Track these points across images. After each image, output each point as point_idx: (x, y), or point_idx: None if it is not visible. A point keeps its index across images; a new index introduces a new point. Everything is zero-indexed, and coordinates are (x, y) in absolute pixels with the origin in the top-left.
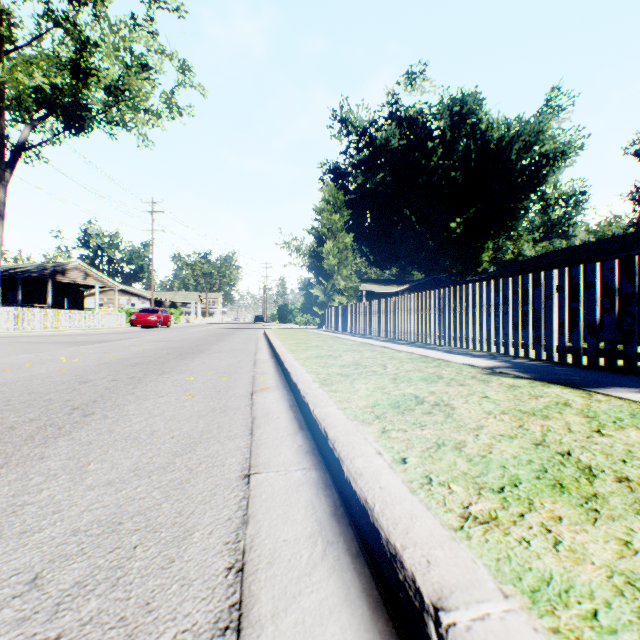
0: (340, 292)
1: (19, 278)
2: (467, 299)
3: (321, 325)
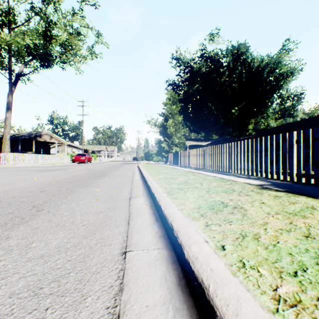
0: (176, 145)
1: (19, 139)
2: (244, 148)
3: (166, 162)
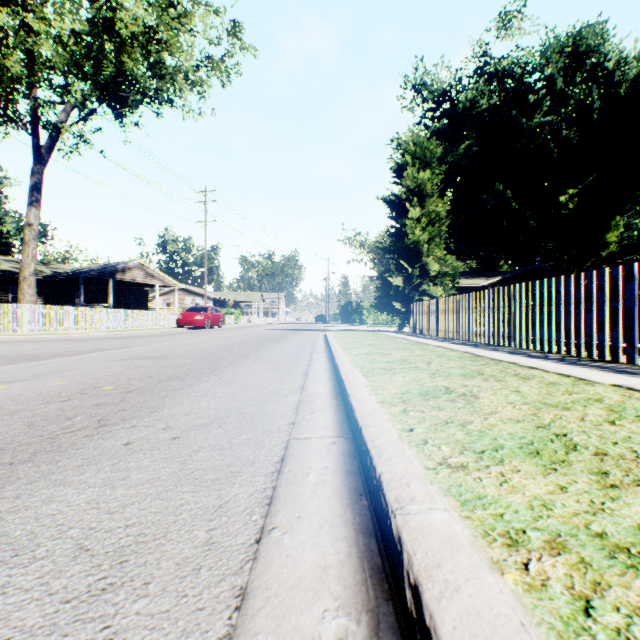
0: (429, 281)
1: (81, 277)
2: None
3: (401, 326)
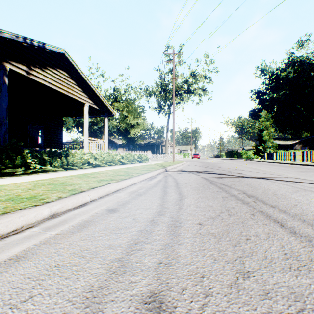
0: (269, 147)
1: (155, 145)
2: (313, 153)
3: (260, 158)
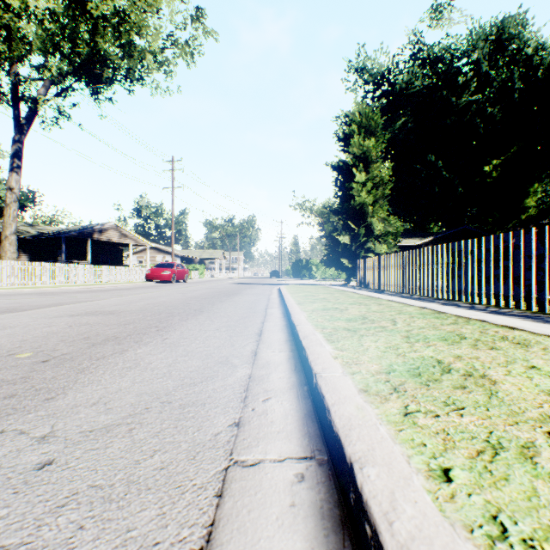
0: (374, 239)
1: (62, 237)
2: None
3: (347, 281)
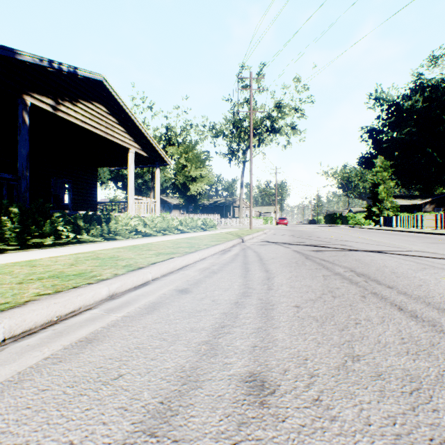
0: (386, 209)
1: (224, 205)
2: None
3: (374, 225)
